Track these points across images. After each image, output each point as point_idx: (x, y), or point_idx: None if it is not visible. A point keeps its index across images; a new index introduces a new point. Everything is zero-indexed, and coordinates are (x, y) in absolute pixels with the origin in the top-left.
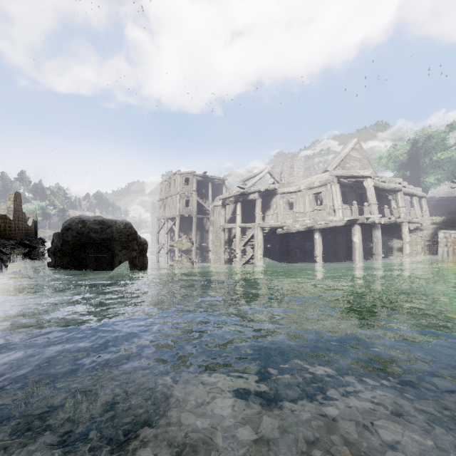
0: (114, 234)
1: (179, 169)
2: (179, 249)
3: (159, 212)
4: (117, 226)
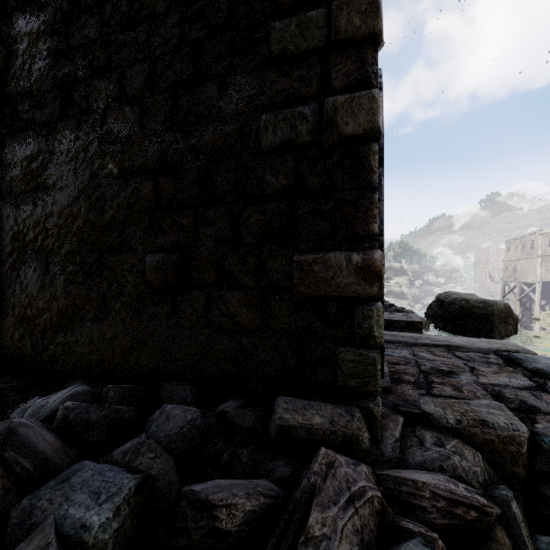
0: (494, 311)
1: (539, 229)
2: (547, 323)
3: (506, 274)
4: (497, 306)
